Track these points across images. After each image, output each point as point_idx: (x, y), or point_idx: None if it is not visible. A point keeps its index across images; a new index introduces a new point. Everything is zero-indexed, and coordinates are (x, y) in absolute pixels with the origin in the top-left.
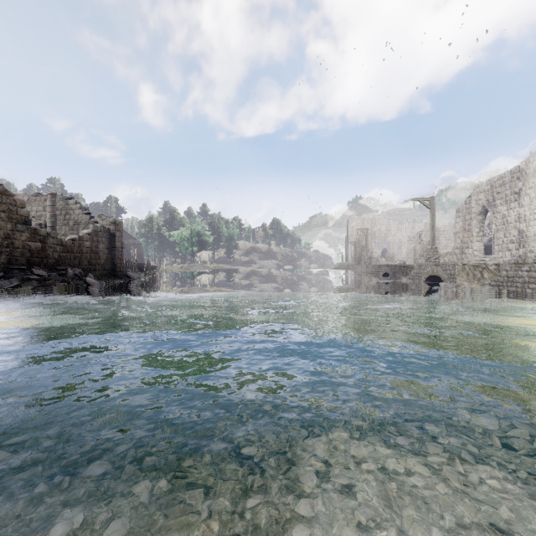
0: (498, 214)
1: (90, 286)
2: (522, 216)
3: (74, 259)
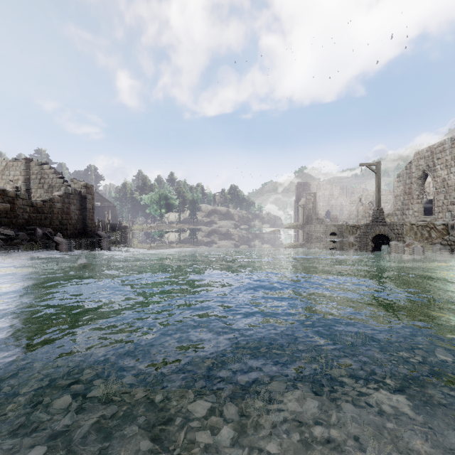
0: (438, 178)
1: (58, 244)
2: None
3: (45, 219)
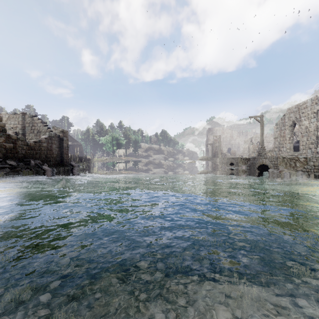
0: (303, 126)
1: (45, 171)
2: (318, 127)
3: (36, 154)
